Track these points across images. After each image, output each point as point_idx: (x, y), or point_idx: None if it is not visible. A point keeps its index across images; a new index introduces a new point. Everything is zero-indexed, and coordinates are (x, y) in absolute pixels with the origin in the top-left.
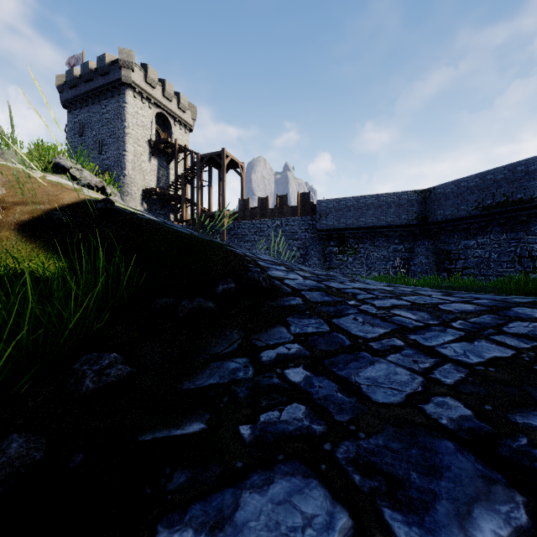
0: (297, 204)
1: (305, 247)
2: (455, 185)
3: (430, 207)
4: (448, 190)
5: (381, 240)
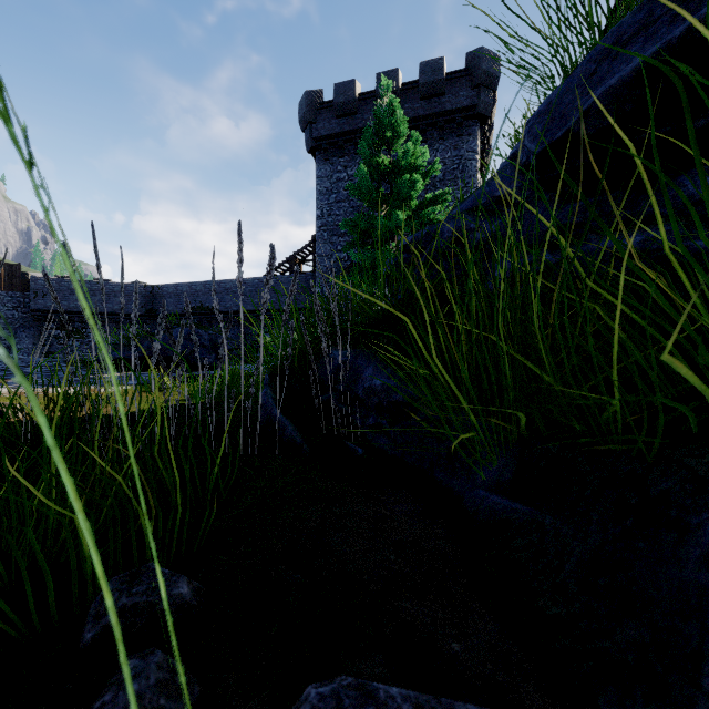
0: (0, 275)
1: (14, 328)
2: (173, 287)
3: (157, 302)
4: (169, 291)
5: (112, 326)
